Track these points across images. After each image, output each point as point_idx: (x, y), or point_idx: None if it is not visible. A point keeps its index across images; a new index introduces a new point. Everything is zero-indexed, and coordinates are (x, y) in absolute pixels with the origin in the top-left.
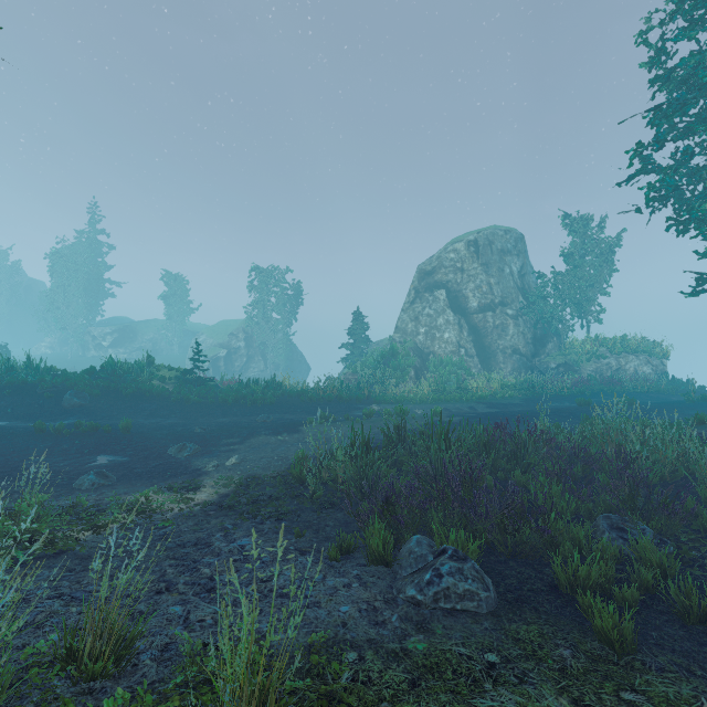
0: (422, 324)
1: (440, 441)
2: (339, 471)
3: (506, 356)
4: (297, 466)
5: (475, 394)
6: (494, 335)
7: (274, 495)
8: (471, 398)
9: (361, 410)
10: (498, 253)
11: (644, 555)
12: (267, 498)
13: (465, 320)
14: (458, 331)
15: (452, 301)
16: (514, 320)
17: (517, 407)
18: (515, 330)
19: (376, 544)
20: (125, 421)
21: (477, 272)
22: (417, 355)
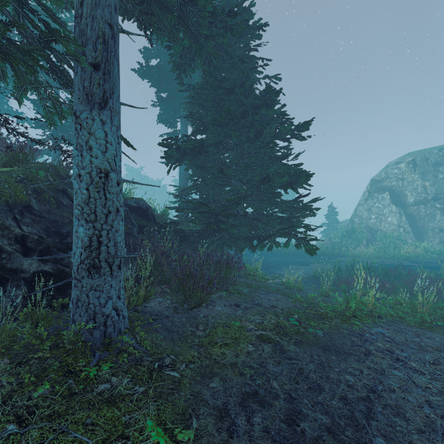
0: (373, 212)
1: (366, 270)
2: (330, 276)
3: (436, 232)
4: (315, 274)
5: (404, 255)
6: (426, 219)
7: (309, 281)
8: (401, 257)
9: (335, 259)
10: (431, 166)
11: (416, 297)
12: (307, 281)
13: (404, 210)
14: (398, 217)
15: (394, 198)
16: (443, 210)
17: (431, 264)
18: (443, 216)
19: (342, 287)
20: (246, 257)
21: (414, 179)
22: (368, 231)
